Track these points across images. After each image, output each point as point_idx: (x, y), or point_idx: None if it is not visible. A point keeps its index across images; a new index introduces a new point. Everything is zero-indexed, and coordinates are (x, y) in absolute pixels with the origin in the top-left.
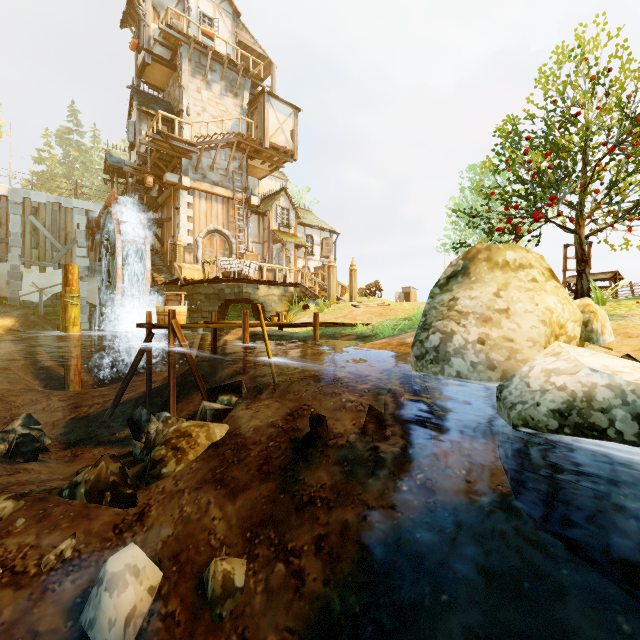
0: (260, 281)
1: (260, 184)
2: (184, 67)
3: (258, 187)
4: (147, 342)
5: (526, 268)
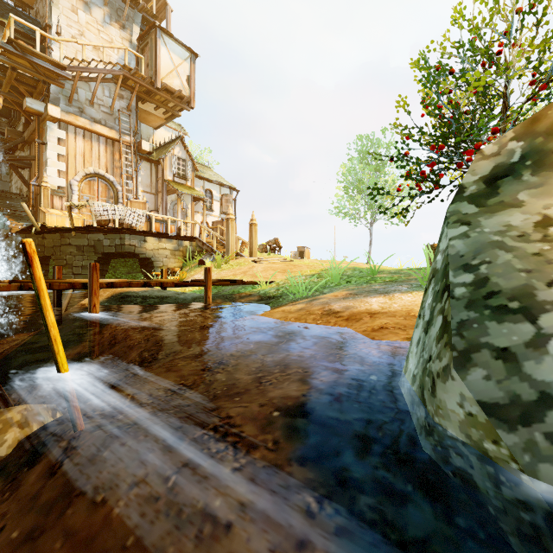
0: (147, 232)
1: (155, 134)
2: None
3: (153, 137)
4: None
5: None
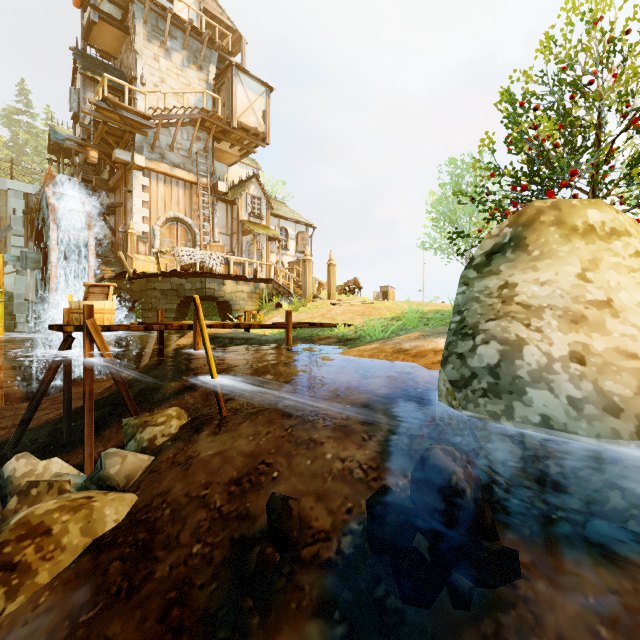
0: (226, 276)
1: (229, 171)
2: (138, 29)
3: (227, 174)
4: (64, 349)
5: (623, 235)
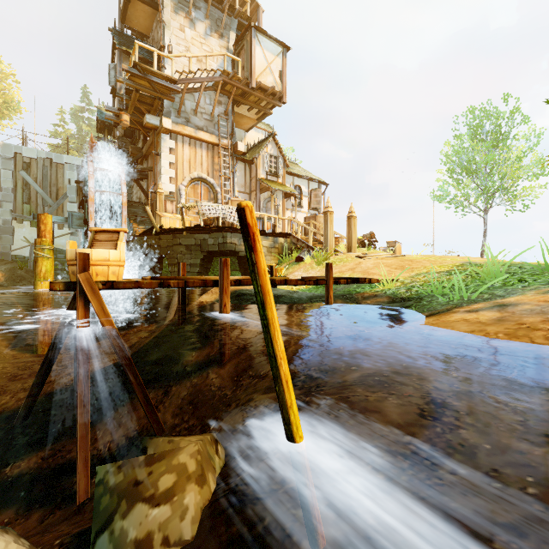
0: None
1: (247, 136)
2: (166, 2)
3: (245, 139)
4: (72, 309)
5: None
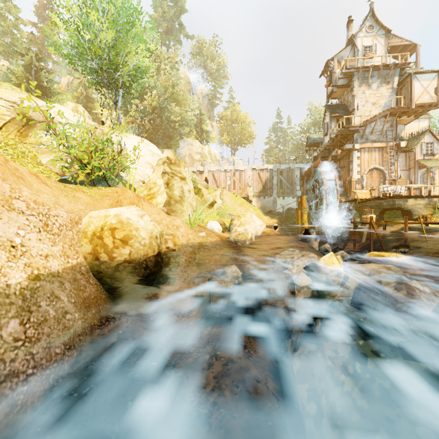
0: (408, 196)
1: (405, 128)
2: (355, 85)
3: (403, 130)
4: (354, 229)
5: None
